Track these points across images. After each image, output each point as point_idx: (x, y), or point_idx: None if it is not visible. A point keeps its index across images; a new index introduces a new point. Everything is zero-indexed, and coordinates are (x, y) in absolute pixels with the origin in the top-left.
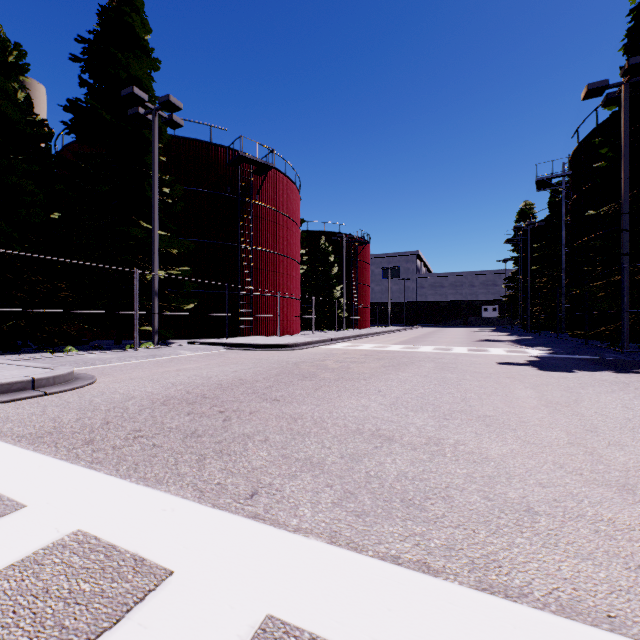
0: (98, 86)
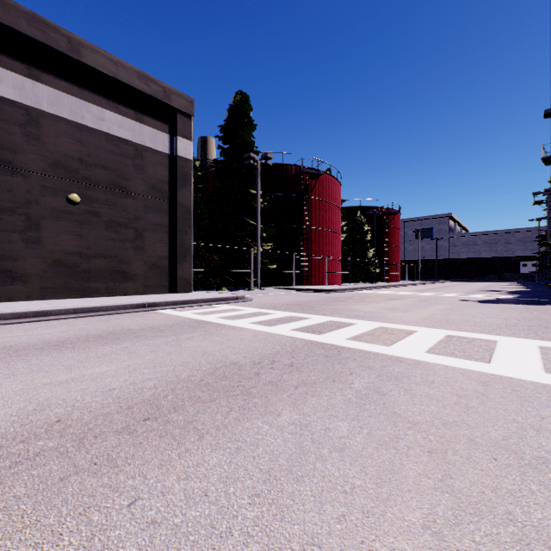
0: (229, 150)
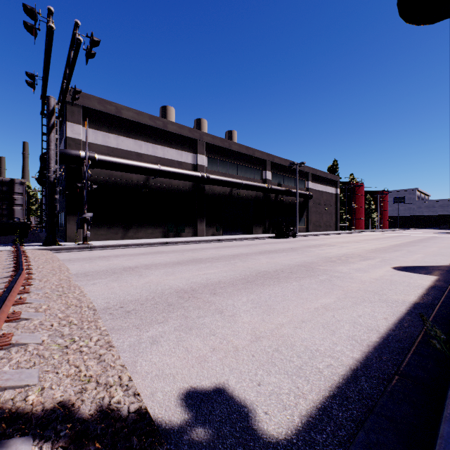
0: None
